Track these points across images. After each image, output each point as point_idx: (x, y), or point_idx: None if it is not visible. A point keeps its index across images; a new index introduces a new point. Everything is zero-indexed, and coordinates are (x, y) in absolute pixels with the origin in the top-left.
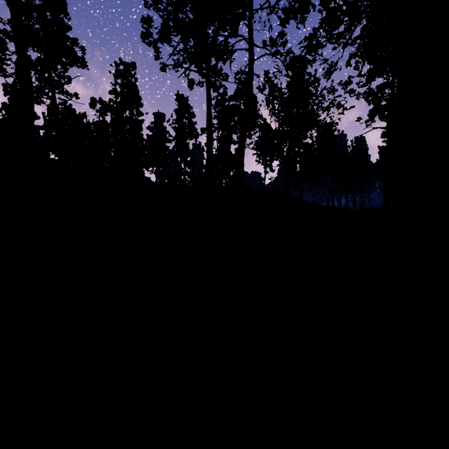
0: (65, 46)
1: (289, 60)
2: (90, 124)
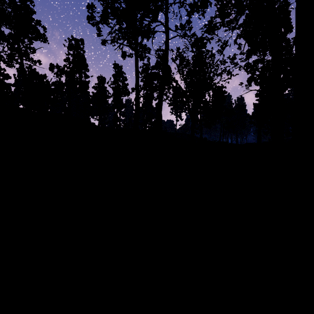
0: (30, 25)
1: (193, 40)
2: (48, 82)
